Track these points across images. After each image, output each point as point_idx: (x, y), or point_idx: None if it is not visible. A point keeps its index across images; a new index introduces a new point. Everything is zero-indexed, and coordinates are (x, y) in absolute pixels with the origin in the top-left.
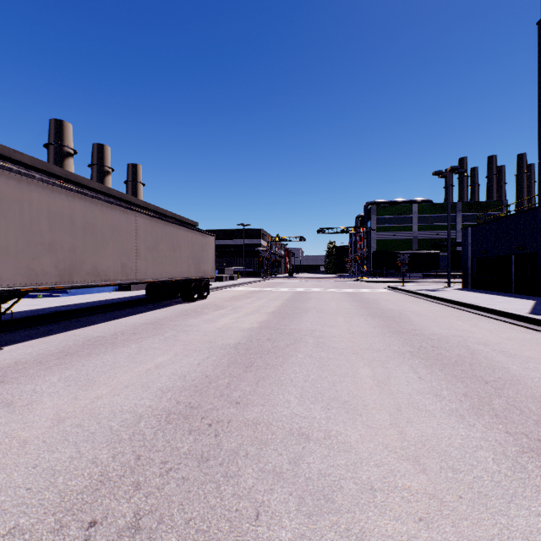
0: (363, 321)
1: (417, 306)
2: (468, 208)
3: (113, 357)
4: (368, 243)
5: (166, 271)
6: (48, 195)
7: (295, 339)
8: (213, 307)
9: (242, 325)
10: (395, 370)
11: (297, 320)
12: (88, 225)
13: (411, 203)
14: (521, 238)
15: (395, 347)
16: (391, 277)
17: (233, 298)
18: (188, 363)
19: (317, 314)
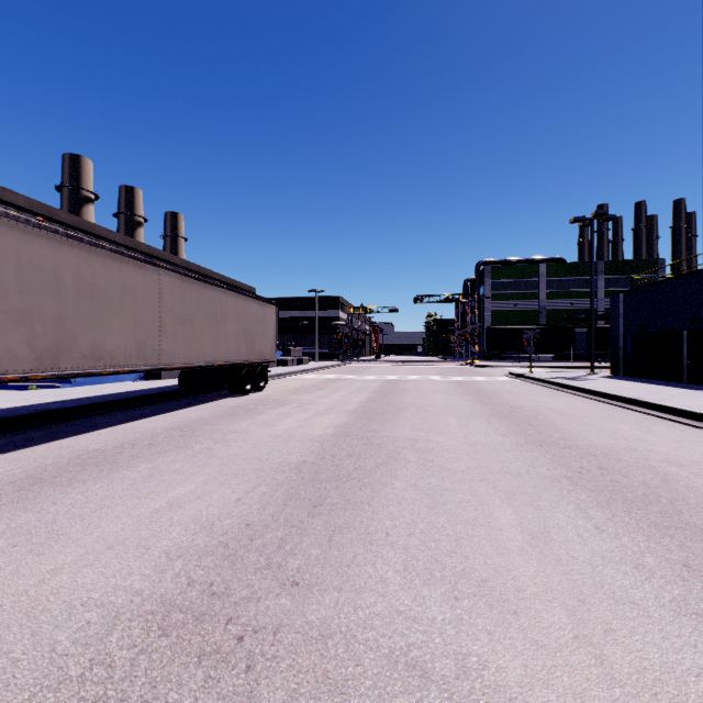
0: (486, 425)
1: (556, 401)
2: (613, 269)
3: (106, 487)
4: (481, 316)
5: (204, 353)
6: (18, 239)
7: (389, 454)
8: (271, 402)
9: (310, 430)
10: (553, 513)
11: (390, 423)
12: (84, 285)
13: (537, 262)
14: (696, 307)
15: (542, 469)
16: (512, 361)
17: (301, 390)
18: (221, 498)
19: (418, 414)
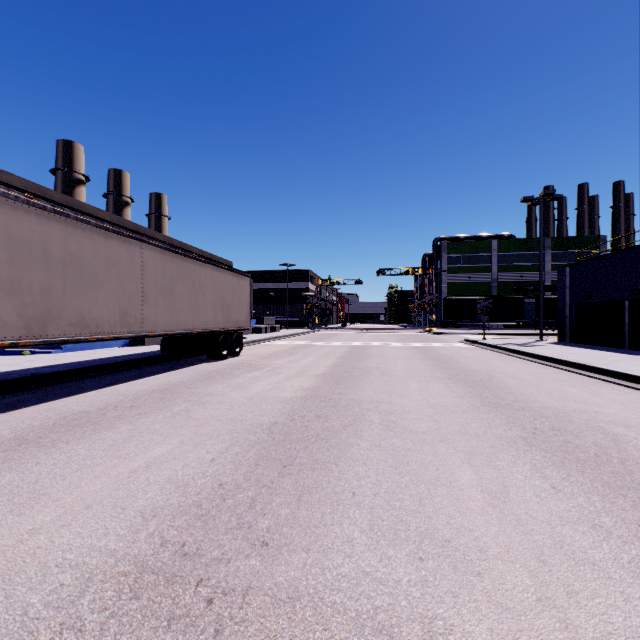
0: (445, 388)
1: (508, 366)
2: (559, 244)
3: (88, 447)
4: (438, 287)
5: (184, 321)
6: (8, 214)
7: (354, 416)
8: (246, 367)
9: (281, 393)
10: (511, 473)
11: (355, 387)
12: (70, 257)
13: (489, 238)
14: (637, 279)
15: (499, 430)
16: (466, 328)
17: (273, 355)
18: (196, 458)
19: (381, 378)
